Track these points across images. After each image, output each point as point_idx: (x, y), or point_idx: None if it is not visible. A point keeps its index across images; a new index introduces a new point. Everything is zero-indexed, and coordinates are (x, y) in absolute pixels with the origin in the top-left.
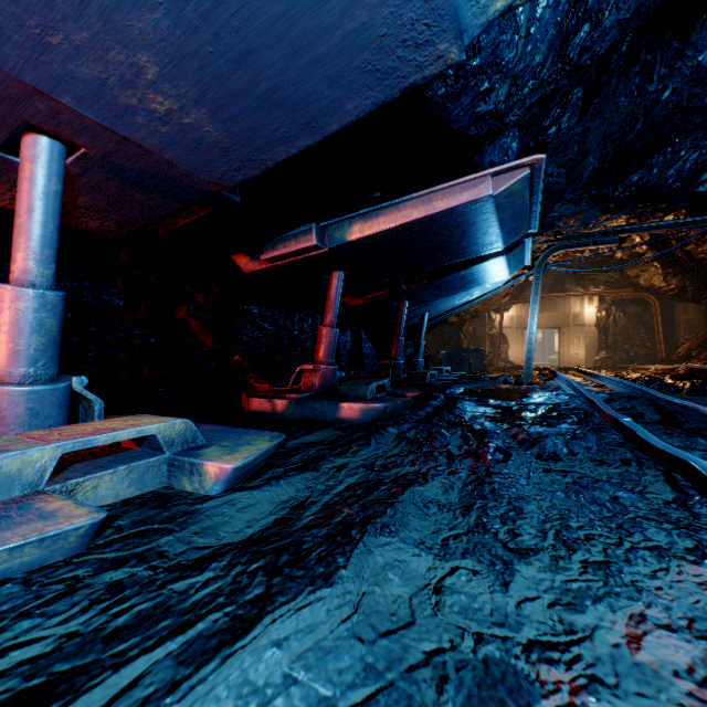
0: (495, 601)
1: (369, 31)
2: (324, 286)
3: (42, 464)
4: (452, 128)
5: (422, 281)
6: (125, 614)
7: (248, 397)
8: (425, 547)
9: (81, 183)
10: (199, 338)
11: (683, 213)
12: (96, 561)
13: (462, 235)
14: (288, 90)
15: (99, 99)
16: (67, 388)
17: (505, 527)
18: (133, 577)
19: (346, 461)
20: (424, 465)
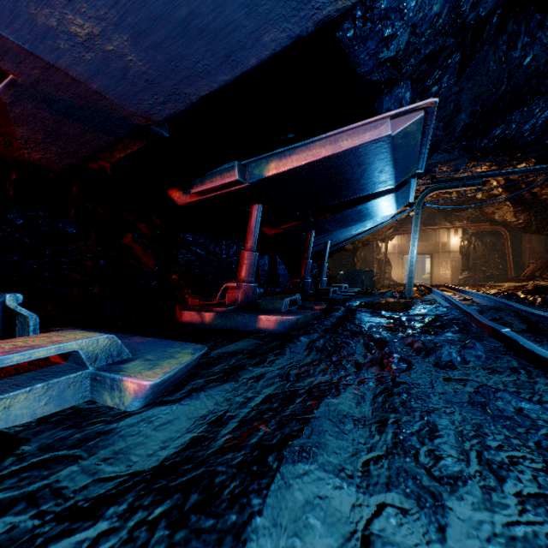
0: None
1: None
2: (246, 217)
3: None
4: (358, 72)
5: (326, 214)
6: None
7: (180, 310)
8: (346, 475)
9: (15, 113)
10: (142, 261)
11: (533, 162)
12: None
13: (362, 173)
14: (207, 16)
15: (16, 18)
16: None
17: (424, 447)
18: (11, 531)
19: (263, 370)
20: (335, 374)
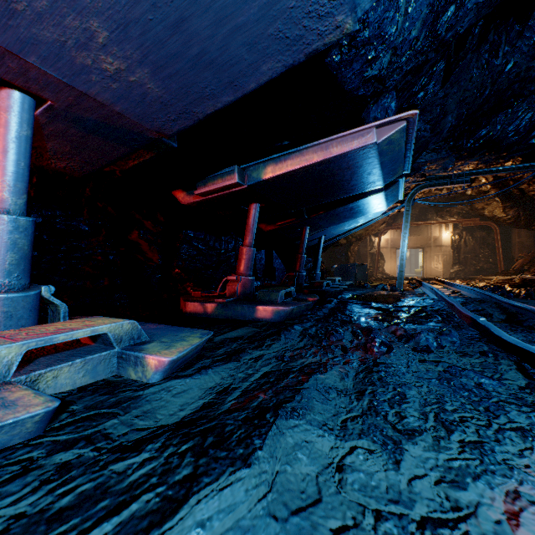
0: (389, 479)
1: (280, 3)
2: (244, 215)
3: (9, 359)
4: (345, 89)
5: (320, 211)
6: (69, 495)
7: (184, 301)
8: (328, 428)
9: (49, 131)
10: (147, 255)
11: (519, 160)
12: (50, 443)
13: (351, 175)
14: (215, 53)
15: (60, 59)
16: (37, 295)
17: (393, 410)
18: (80, 458)
19: (261, 353)
20: (324, 356)
